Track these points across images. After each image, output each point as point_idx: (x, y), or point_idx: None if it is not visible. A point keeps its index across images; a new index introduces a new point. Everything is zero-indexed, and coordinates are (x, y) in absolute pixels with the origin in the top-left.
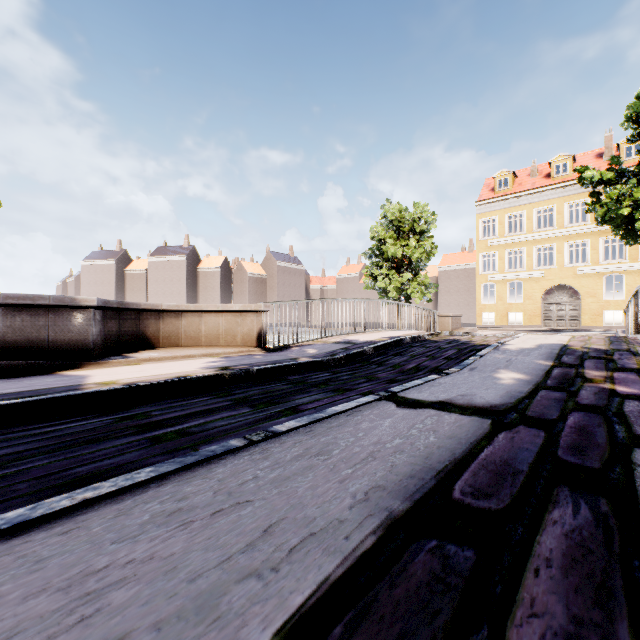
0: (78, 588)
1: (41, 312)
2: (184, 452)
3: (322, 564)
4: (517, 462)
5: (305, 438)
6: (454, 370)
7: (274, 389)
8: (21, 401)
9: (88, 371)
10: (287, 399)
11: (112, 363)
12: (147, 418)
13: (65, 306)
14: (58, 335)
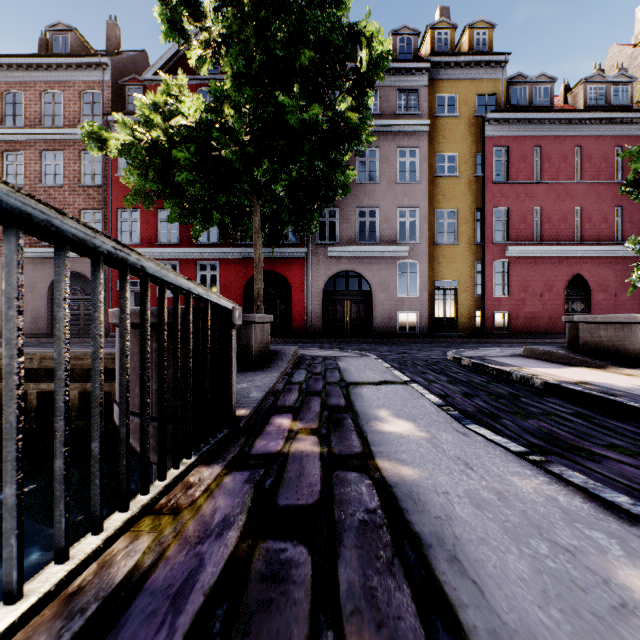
0: (360, 362)
1: (620, 327)
2: (407, 372)
3: (342, 365)
4: (330, 374)
5: (382, 370)
6: (459, 418)
7: (493, 388)
8: (478, 362)
9: (582, 369)
10: (458, 385)
11: (625, 371)
12: (453, 373)
13: (631, 322)
14: (629, 345)
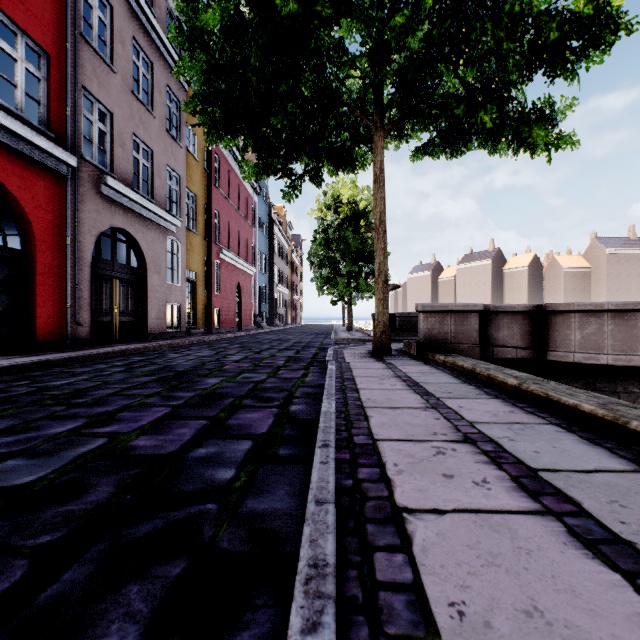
0: None
1: None
2: None
3: None
4: None
5: None
6: None
7: None
8: None
9: None
10: None
11: None
12: None
13: None
14: None
